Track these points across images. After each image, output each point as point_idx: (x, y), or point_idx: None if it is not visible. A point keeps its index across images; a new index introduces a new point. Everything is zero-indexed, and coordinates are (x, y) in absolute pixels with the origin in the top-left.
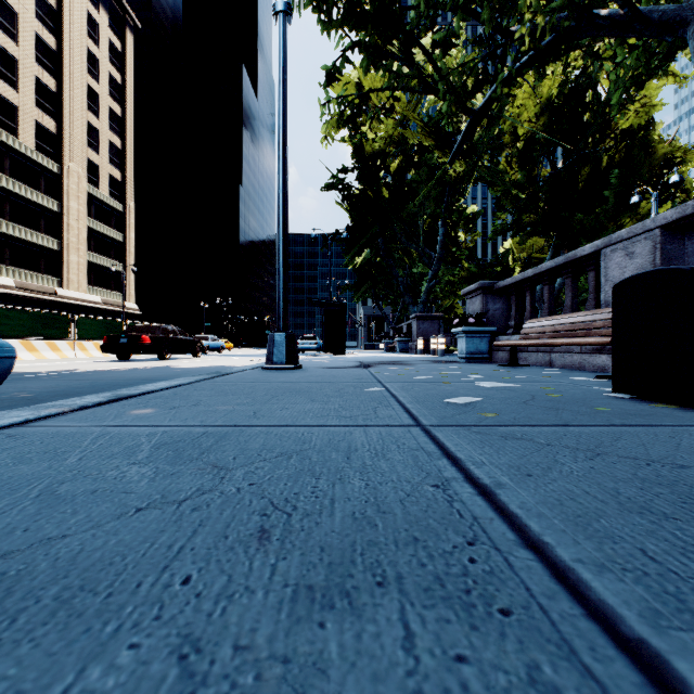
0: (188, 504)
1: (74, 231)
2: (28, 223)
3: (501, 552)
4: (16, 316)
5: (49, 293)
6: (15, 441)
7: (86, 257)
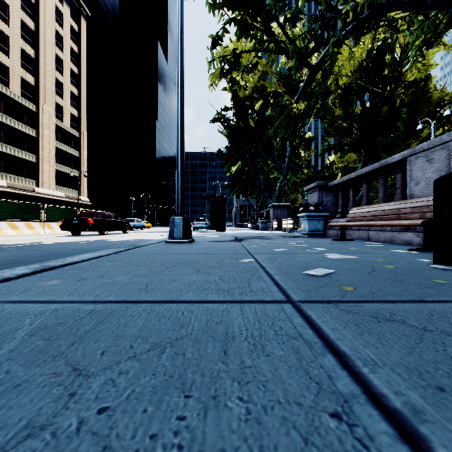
0: None
1: (46, 150)
2: (16, 144)
3: None
4: (4, 205)
5: (30, 190)
6: None
7: (54, 167)
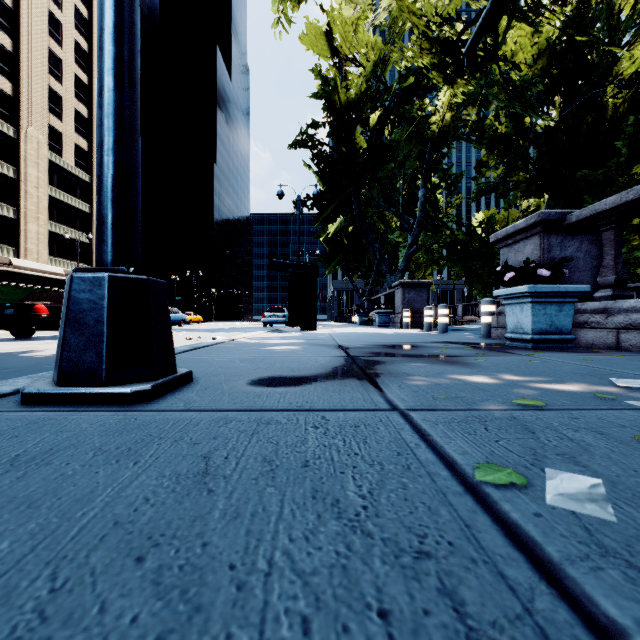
0: None
1: (33, 199)
2: None
3: None
4: None
5: (3, 263)
6: None
7: (47, 227)
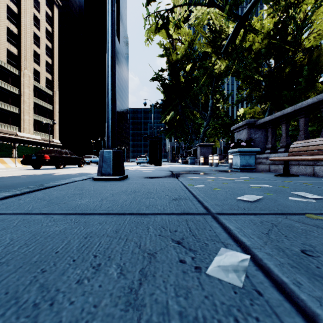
0: None
1: (26, 104)
2: (2, 99)
3: None
4: None
5: (13, 134)
6: None
7: (33, 117)
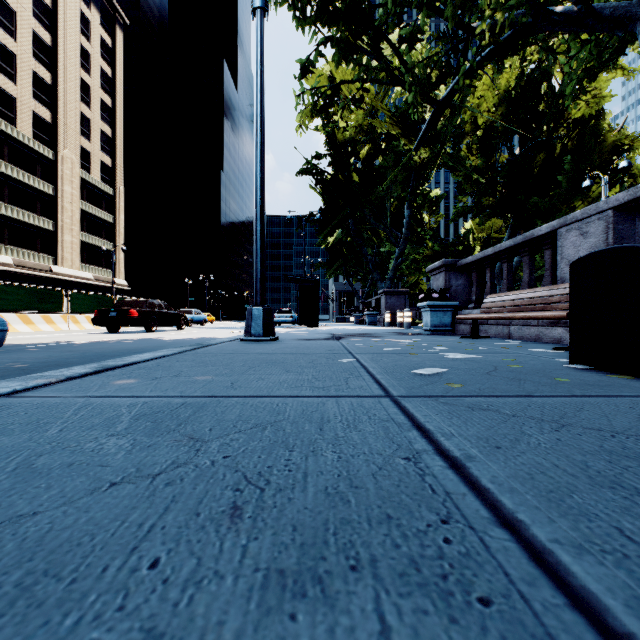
0: (162, 478)
1: (68, 213)
2: (26, 206)
3: (476, 531)
4: (14, 291)
5: (45, 270)
6: (0, 412)
7: (79, 237)
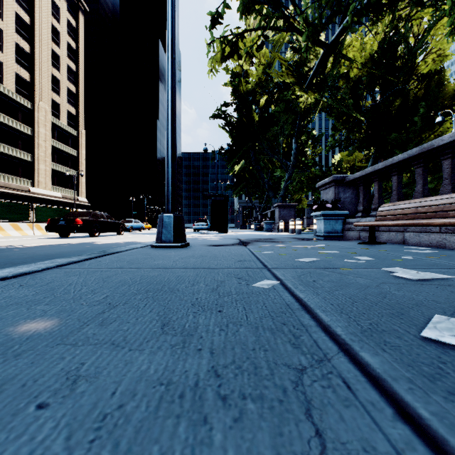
0: None
1: (42, 148)
2: (10, 143)
3: None
4: None
5: (24, 190)
6: None
7: (51, 166)
